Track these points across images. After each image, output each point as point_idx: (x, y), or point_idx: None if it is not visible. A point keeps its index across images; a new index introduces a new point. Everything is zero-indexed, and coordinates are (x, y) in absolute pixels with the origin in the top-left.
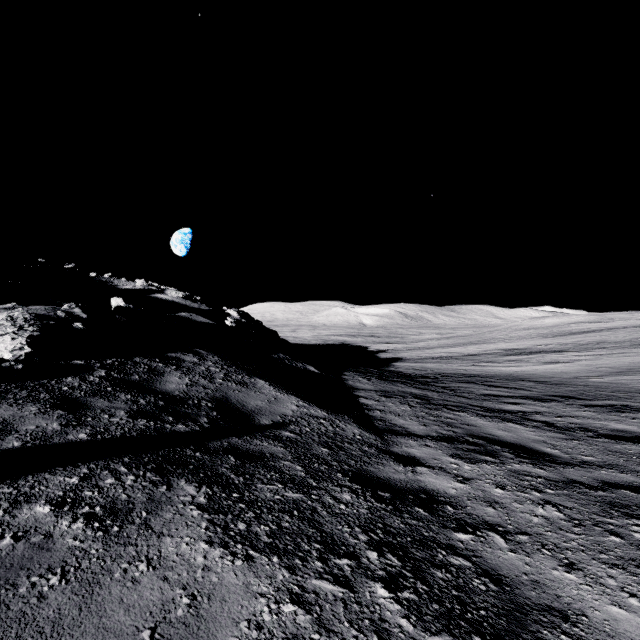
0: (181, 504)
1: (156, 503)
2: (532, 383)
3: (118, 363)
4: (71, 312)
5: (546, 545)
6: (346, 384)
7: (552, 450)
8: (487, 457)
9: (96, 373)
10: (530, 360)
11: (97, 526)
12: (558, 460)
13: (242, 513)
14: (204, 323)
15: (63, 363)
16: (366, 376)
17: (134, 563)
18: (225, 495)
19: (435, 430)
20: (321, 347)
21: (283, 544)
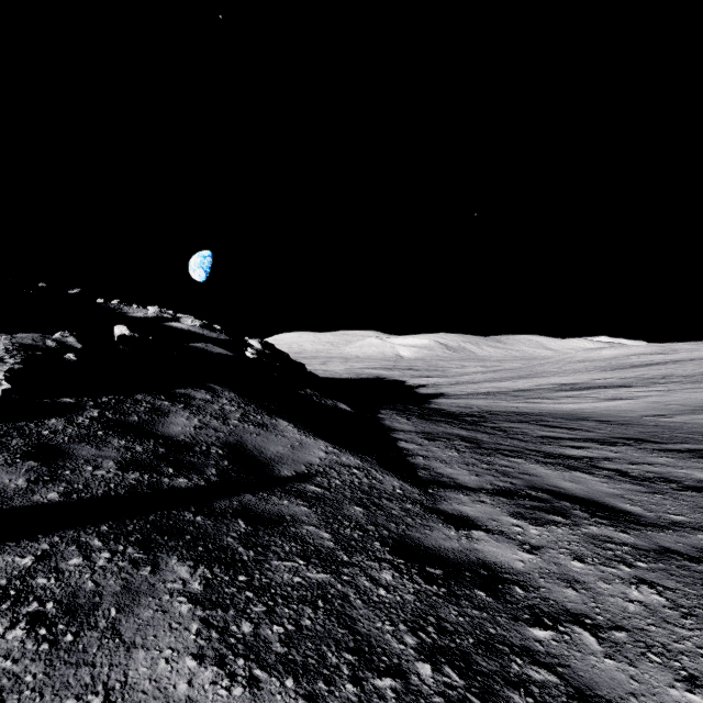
0: (167, 594)
1: (133, 594)
2: (594, 423)
3: (115, 401)
4: (63, 341)
5: (652, 647)
6: (382, 424)
7: (632, 507)
8: (556, 517)
9: (87, 413)
10: (588, 396)
11: (43, 634)
12: (642, 520)
13: (249, 606)
14: (221, 354)
15: (49, 401)
16: (405, 415)
17: (85, 697)
18: (228, 578)
19: (489, 481)
20: (354, 381)
21: (302, 656)
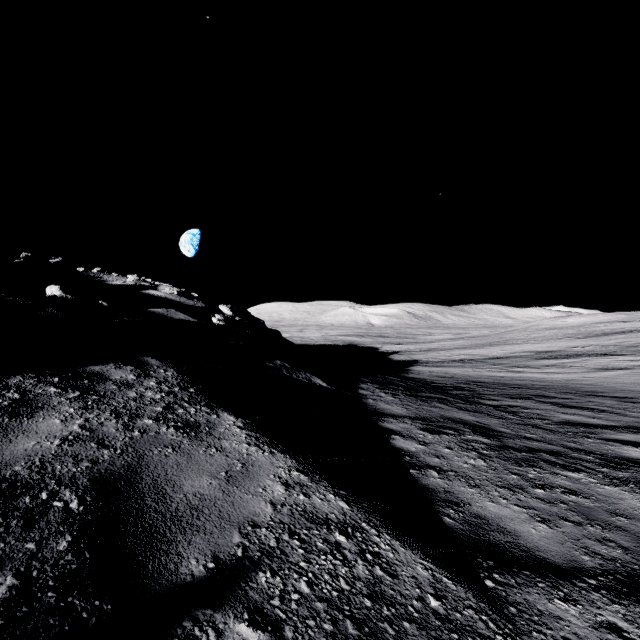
0: None
1: None
2: (612, 401)
3: None
4: None
5: None
6: (366, 405)
7: None
8: None
9: None
10: (574, 365)
11: None
12: None
13: None
14: (182, 321)
15: None
16: (389, 390)
17: None
18: None
19: (578, 541)
20: (329, 348)
21: None
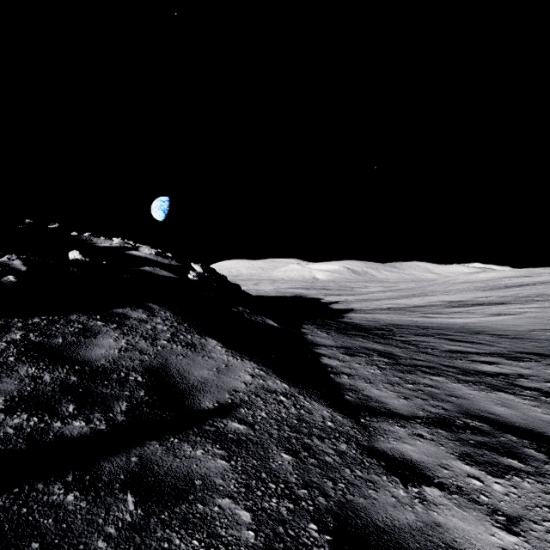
0: None
1: None
2: (491, 337)
3: (46, 322)
4: (8, 264)
5: None
6: (306, 339)
7: None
8: (511, 460)
9: (8, 336)
10: (476, 312)
11: None
12: None
13: None
14: (166, 277)
15: None
16: (325, 329)
17: None
18: None
19: (420, 406)
20: (280, 299)
21: None
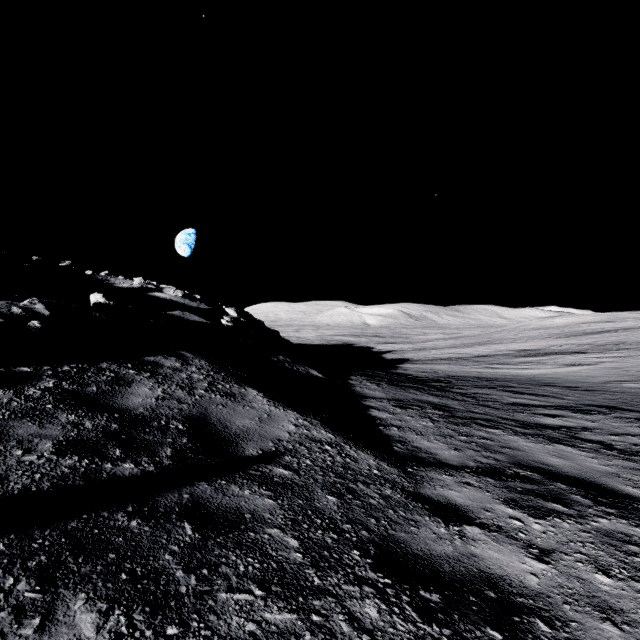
0: None
1: None
2: (560, 389)
3: (77, 370)
4: (31, 308)
5: None
6: (353, 391)
7: (635, 490)
8: (556, 505)
9: (41, 384)
10: (547, 362)
11: None
12: None
13: None
14: (197, 322)
15: (3, 371)
16: (375, 381)
17: None
18: (151, 634)
19: (471, 457)
20: (325, 347)
21: None
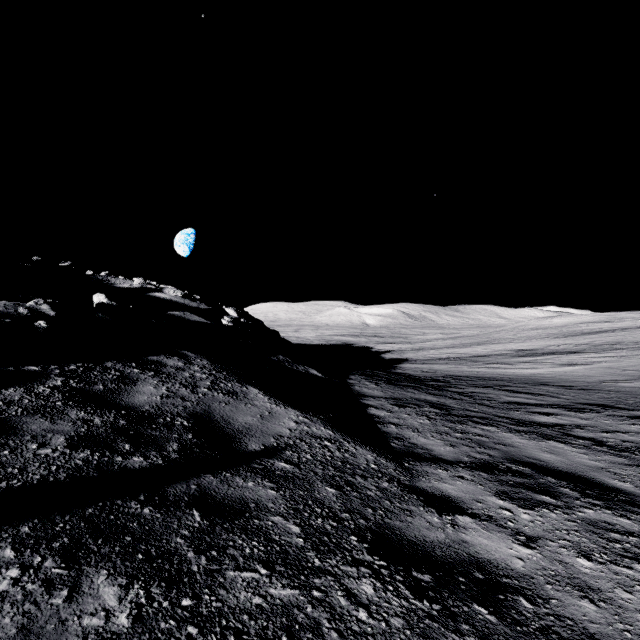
0: (79, 639)
1: None
2: (556, 388)
3: (83, 369)
4: (36, 309)
5: None
6: (352, 390)
7: (622, 483)
8: (545, 497)
9: (50, 382)
10: (545, 362)
11: None
12: (638, 501)
13: None
14: (198, 322)
15: (12, 369)
16: (374, 380)
17: None
18: (168, 604)
19: (466, 453)
20: (324, 347)
21: None
